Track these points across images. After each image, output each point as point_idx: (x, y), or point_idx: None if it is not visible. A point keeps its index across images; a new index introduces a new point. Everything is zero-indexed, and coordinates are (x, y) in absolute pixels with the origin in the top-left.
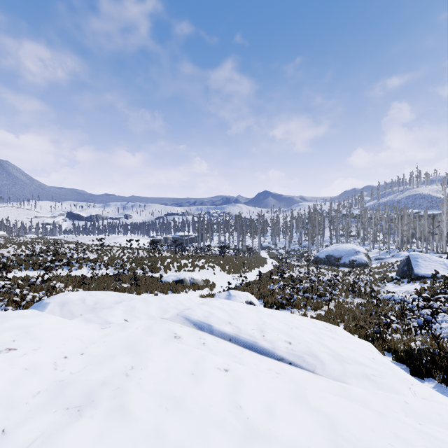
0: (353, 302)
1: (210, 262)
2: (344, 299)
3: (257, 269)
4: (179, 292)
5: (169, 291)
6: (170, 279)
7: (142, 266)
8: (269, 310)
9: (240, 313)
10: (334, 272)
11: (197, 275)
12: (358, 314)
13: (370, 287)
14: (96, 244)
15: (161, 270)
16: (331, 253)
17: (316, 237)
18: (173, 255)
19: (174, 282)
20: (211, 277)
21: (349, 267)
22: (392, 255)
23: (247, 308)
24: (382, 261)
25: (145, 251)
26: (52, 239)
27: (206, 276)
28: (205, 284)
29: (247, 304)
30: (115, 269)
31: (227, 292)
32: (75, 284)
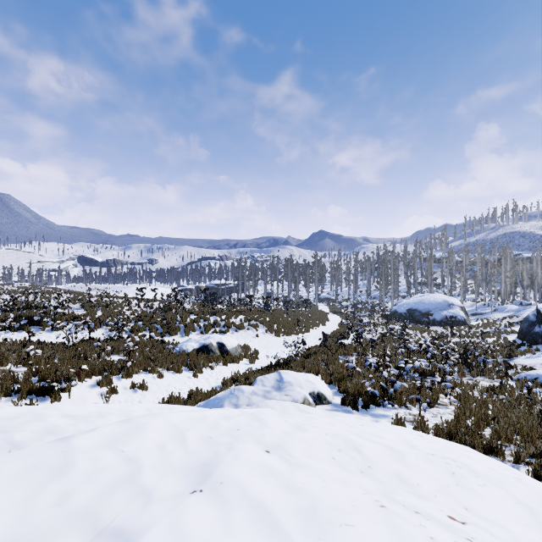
0: (477, 384)
1: (251, 319)
2: (458, 378)
3: (316, 329)
4: (200, 368)
5: (183, 367)
6: (189, 347)
7: (152, 325)
8: (387, 455)
9: (332, 532)
10: (424, 333)
11: (231, 339)
12: (515, 418)
13: (505, 361)
14: (89, 294)
15: (180, 331)
16: (414, 307)
17: (391, 286)
18: (200, 310)
19: (194, 351)
20: (253, 341)
21: (441, 325)
22: (494, 309)
23: (333, 454)
24: (482, 317)
25: (163, 304)
26: (46, 288)
27: (246, 340)
28: (243, 353)
29: (329, 435)
30: (111, 330)
31: (277, 374)
32: (21, 359)
